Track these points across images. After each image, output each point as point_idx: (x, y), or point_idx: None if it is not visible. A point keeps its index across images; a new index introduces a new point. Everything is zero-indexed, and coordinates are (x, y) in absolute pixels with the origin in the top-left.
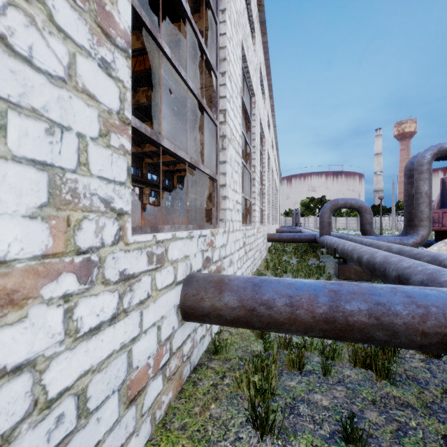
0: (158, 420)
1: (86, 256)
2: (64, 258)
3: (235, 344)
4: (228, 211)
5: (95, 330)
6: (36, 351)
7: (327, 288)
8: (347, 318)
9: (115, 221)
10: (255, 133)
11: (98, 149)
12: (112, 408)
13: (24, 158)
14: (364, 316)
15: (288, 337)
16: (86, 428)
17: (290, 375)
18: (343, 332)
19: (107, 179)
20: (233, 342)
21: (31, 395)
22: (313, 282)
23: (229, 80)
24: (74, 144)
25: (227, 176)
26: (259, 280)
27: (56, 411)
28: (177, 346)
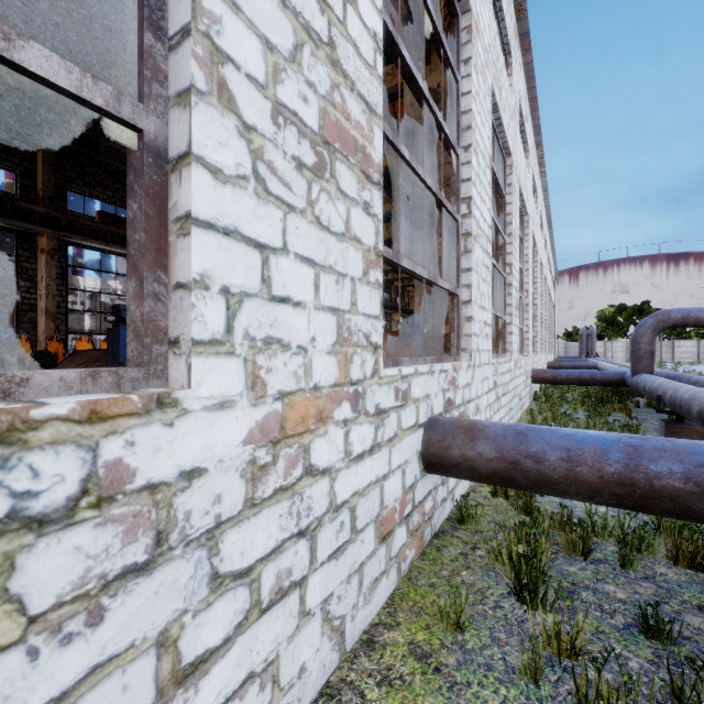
0: (403, 574)
1: (355, 387)
2: (344, 388)
3: (487, 516)
4: (474, 338)
5: (360, 457)
6: (331, 462)
7: (622, 442)
8: (651, 481)
9: (372, 354)
10: (512, 212)
11: (362, 288)
12: (371, 537)
13: (326, 307)
14: (677, 480)
15: (567, 514)
16: (355, 543)
17: (569, 560)
18: (646, 499)
19: (368, 315)
20: (484, 514)
21: (329, 496)
22: (603, 434)
23: (474, 154)
24: (349, 287)
25: (472, 289)
26: (524, 428)
27: (340, 517)
28: (419, 499)
